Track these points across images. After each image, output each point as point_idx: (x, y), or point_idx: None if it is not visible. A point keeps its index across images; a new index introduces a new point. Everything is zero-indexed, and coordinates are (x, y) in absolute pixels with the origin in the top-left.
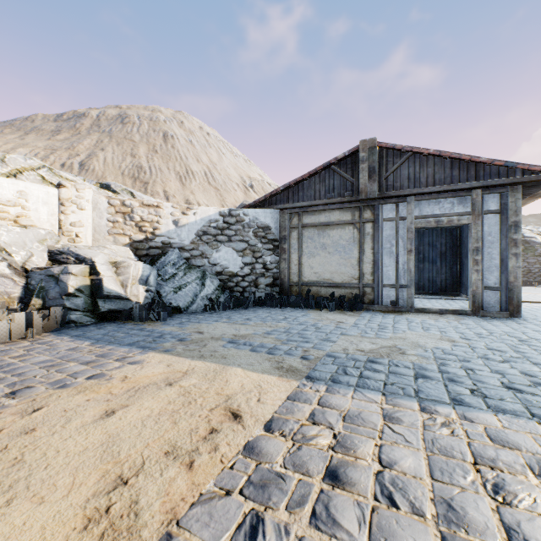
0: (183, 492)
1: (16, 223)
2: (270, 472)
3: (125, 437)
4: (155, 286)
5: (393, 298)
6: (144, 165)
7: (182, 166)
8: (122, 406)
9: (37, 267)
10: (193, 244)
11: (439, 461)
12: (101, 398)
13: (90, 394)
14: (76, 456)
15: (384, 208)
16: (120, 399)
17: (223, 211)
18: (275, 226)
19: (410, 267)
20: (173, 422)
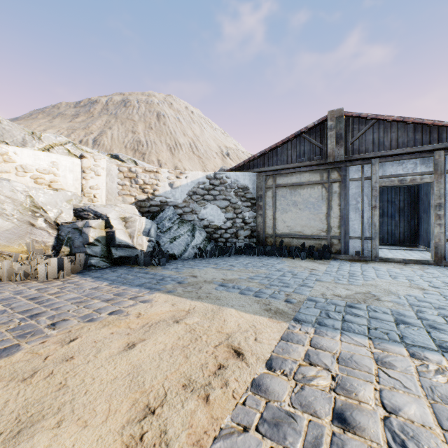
0: (205, 425)
1: (50, 187)
2: (280, 411)
3: (147, 368)
4: (155, 237)
5: (358, 249)
6: (142, 139)
7: (171, 139)
8: (140, 339)
9: (66, 222)
10: (185, 203)
11: (444, 410)
12: (122, 332)
13: (113, 328)
14: (108, 383)
15: (350, 169)
16: (138, 333)
17: (209, 175)
18: (253, 186)
19: (374, 221)
20: (185, 356)
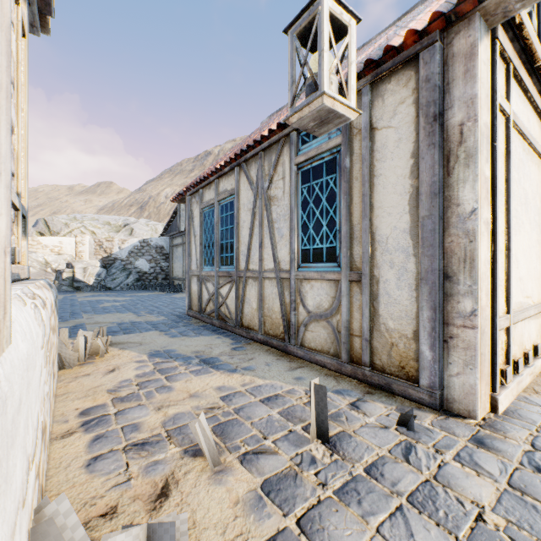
0: None
1: (59, 253)
2: None
3: None
4: (103, 278)
5: None
6: None
7: None
8: None
9: (59, 269)
10: (127, 258)
11: None
12: None
13: None
14: None
15: None
16: None
17: (141, 240)
18: (167, 246)
19: None
20: None
